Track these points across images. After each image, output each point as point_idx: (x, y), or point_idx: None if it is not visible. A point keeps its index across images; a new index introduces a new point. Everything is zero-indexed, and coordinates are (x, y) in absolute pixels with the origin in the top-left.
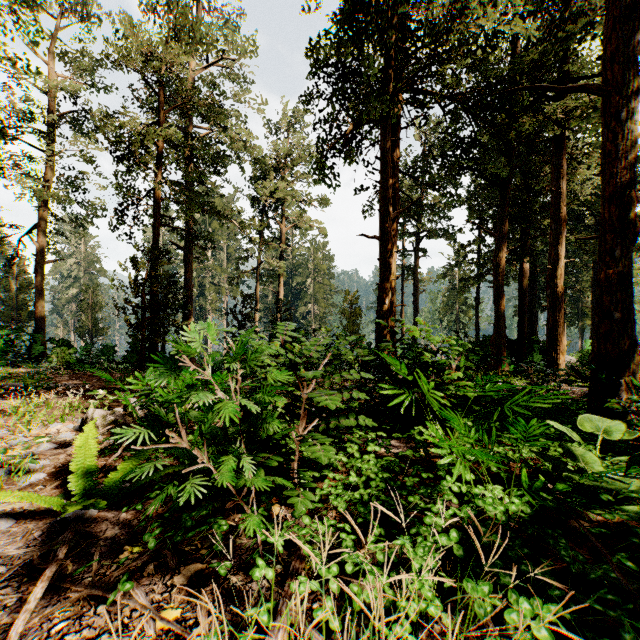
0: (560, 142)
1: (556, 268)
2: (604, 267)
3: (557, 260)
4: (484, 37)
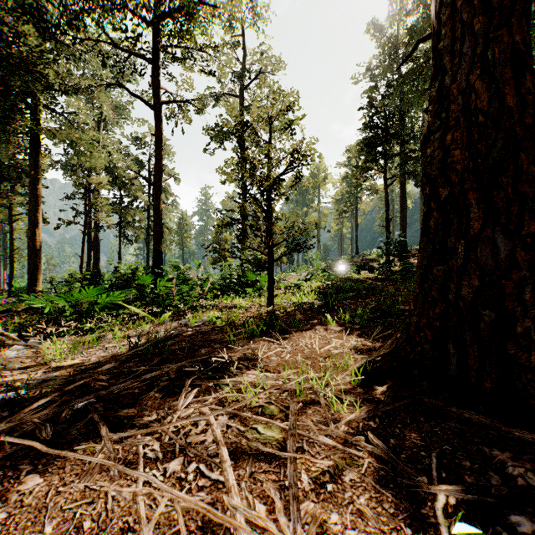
0: (38, 143)
1: (37, 229)
2: (159, 246)
3: (37, 223)
4: (59, 85)
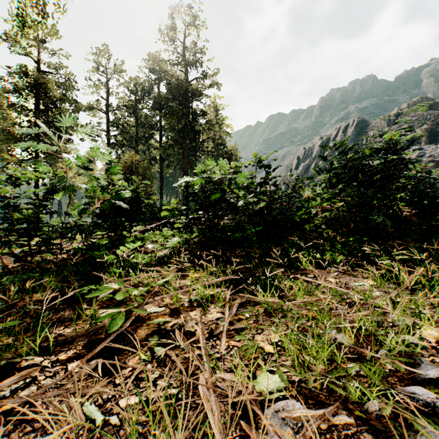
0: None
1: None
2: None
3: None
4: None
